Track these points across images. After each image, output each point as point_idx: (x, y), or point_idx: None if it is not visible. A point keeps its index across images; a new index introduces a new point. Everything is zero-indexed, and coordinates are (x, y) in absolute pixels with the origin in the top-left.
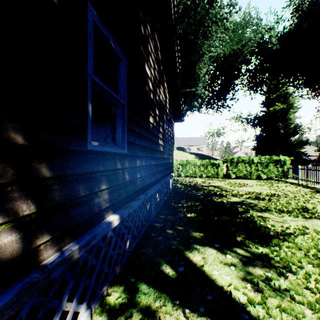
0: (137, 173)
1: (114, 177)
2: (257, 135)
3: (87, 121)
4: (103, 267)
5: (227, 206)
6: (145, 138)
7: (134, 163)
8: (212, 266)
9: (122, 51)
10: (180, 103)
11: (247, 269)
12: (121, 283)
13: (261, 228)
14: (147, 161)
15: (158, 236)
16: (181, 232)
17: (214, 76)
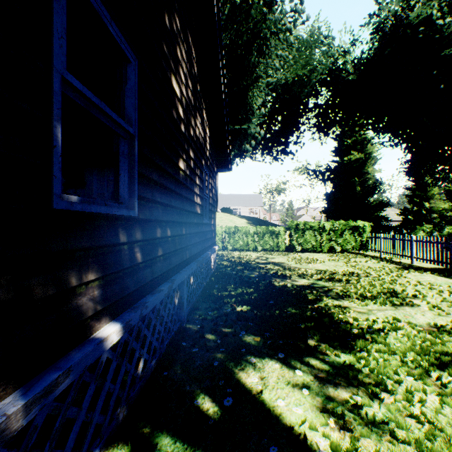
0: (158, 249)
1: (114, 258)
2: (328, 193)
3: (52, 156)
4: (91, 417)
5: (293, 293)
6: (171, 193)
7: (152, 232)
8: (276, 392)
9: (130, 44)
10: (227, 143)
11: (326, 392)
12: (126, 439)
13: (340, 323)
14: (175, 228)
15: (193, 346)
16: (228, 337)
17: (272, 110)
